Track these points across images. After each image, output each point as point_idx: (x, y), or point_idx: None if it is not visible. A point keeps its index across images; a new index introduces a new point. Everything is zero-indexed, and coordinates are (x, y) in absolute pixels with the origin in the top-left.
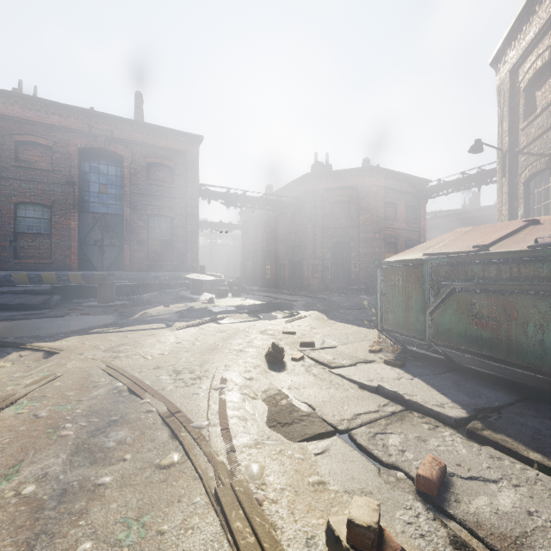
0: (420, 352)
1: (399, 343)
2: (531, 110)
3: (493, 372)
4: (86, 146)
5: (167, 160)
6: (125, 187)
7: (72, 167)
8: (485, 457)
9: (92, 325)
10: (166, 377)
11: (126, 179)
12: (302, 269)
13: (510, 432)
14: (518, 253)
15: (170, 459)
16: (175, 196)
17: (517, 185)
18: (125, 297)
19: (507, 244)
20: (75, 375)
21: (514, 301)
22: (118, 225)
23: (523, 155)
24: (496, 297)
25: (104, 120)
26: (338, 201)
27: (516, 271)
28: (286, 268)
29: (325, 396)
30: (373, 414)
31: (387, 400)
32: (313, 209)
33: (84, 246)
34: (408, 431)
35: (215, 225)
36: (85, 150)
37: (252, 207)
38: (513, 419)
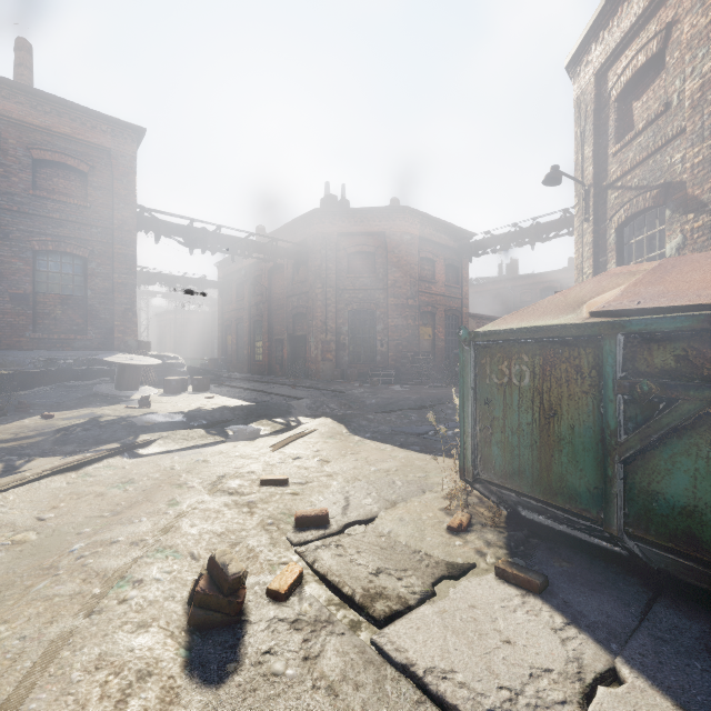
0: (555, 528)
1: (504, 504)
2: (625, 128)
3: None
4: None
5: (75, 159)
6: None
7: None
8: None
9: None
10: None
11: None
12: (308, 347)
13: None
14: None
15: None
16: (90, 223)
17: (606, 232)
18: None
19: None
20: None
21: None
22: None
23: (616, 190)
24: None
25: None
26: (359, 251)
27: None
28: (284, 345)
29: None
30: None
31: None
32: (324, 261)
33: None
34: None
35: (176, 279)
36: None
37: (231, 253)
38: None
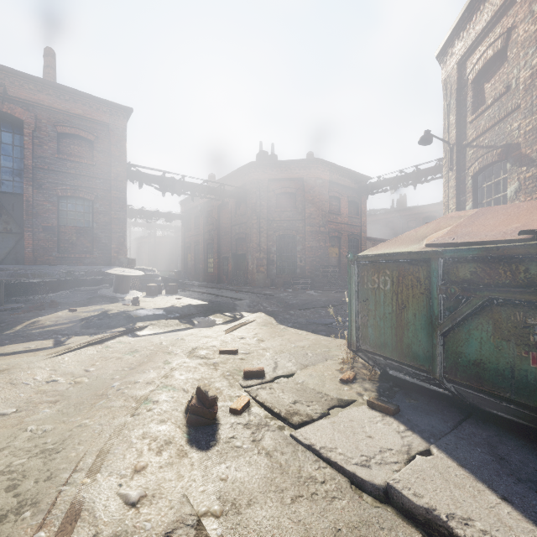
0: (409, 381)
1: (378, 366)
2: (479, 103)
3: None
4: None
5: (85, 132)
6: (25, 159)
7: None
8: None
9: None
10: None
11: (26, 150)
12: (247, 262)
13: None
14: None
15: None
16: (95, 176)
17: (465, 179)
18: (21, 298)
19: None
20: None
21: None
22: (16, 206)
23: (472, 148)
24: None
25: None
26: (284, 192)
27: None
28: (229, 261)
29: (295, 535)
30: None
31: (418, 535)
32: (258, 200)
33: None
34: None
35: (151, 214)
36: None
37: (192, 195)
38: None
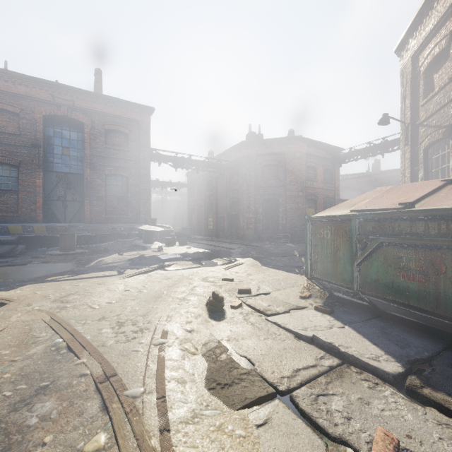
0: (346, 298)
1: (326, 290)
2: (429, 90)
3: (416, 319)
4: (50, 114)
5: (123, 127)
6: (85, 150)
7: (37, 132)
8: (433, 424)
9: (50, 273)
10: (108, 330)
11: (86, 143)
12: (238, 221)
13: (448, 389)
14: (448, 210)
15: (95, 443)
16: (129, 159)
17: (418, 152)
18: (84, 246)
19: (431, 202)
20: (16, 330)
21: (442, 256)
22: (79, 183)
23: (423, 127)
24: (424, 252)
25: (66, 91)
26: (269, 164)
27: (444, 228)
28: (225, 220)
29: (264, 348)
30: (311, 369)
31: (323, 352)
32: (248, 171)
33: (49, 201)
34: (349, 391)
35: (165, 184)
36: (49, 117)
37: (196, 169)
38: (447, 373)
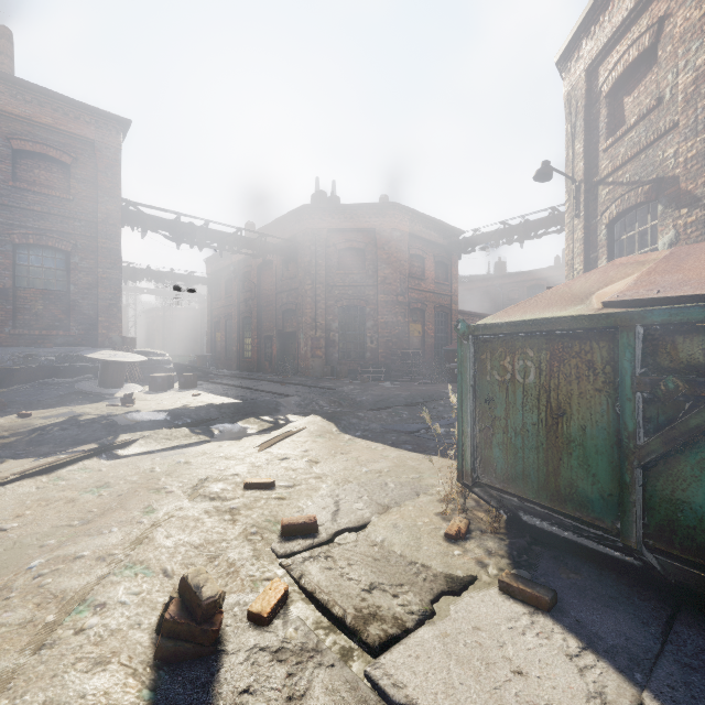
0: (559, 534)
1: (504, 508)
2: (616, 124)
3: None
4: None
5: (57, 150)
6: None
7: None
8: None
9: None
10: None
11: None
12: (298, 343)
13: None
14: None
15: None
16: (73, 216)
17: (597, 228)
18: None
19: None
20: None
21: None
22: None
23: (607, 186)
24: None
25: None
26: (349, 248)
27: None
28: (274, 342)
29: None
30: None
31: None
32: (314, 258)
33: None
34: None
35: (164, 275)
36: None
37: (220, 248)
38: None
